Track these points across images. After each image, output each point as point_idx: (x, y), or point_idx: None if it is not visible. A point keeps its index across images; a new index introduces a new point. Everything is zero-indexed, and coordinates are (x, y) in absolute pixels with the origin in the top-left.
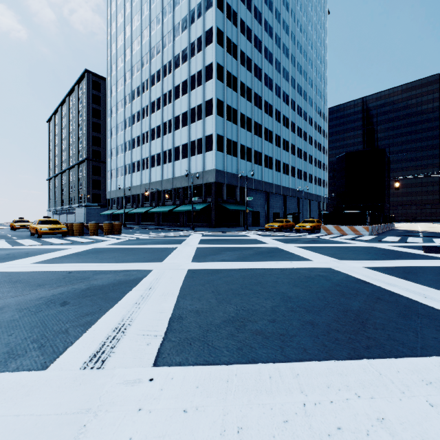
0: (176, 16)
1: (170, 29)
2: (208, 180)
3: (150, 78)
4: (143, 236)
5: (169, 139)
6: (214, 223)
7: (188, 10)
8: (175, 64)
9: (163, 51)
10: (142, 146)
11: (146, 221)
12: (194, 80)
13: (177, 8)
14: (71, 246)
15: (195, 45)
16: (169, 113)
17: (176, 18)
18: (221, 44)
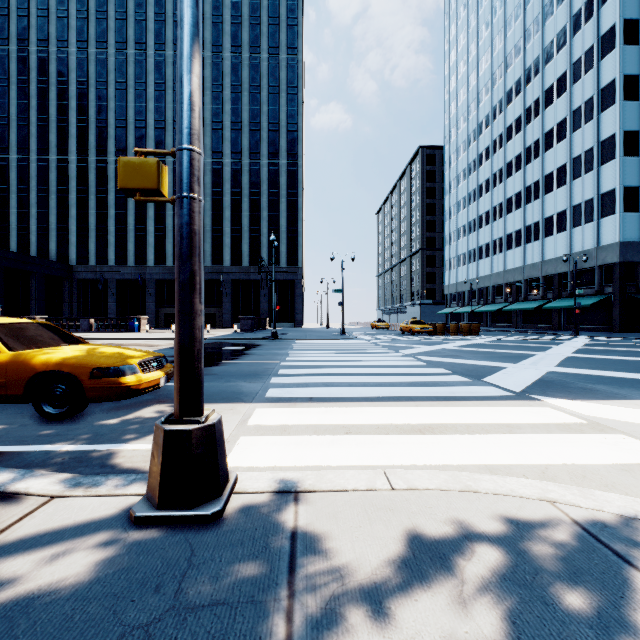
0: (546, 33)
1: (536, 56)
2: (606, 260)
3: (504, 131)
4: (508, 338)
5: (535, 209)
6: (617, 325)
7: (567, 17)
8: (545, 102)
9: (524, 90)
10: (493, 224)
11: (497, 322)
12: (579, 115)
13: (547, 22)
14: (454, 341)
15: (581, 64)
16: (535, 173)
17: (546, 37)
18: (632, 41)
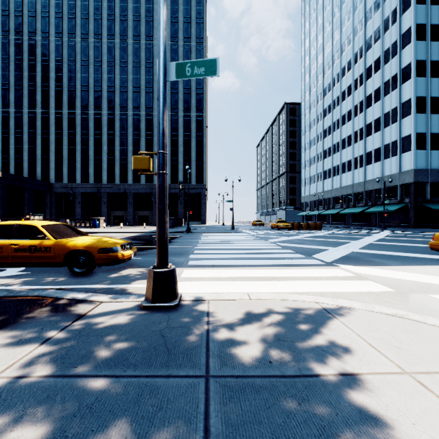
0: (367, 30)
1: (360, 45)
2: (405, 181)
3: (340, 94)
4: (339, 232)
5: (360, 146)
6: (412, 223)
7: (380, 21)
8: (366, 76)
9: (353, 67)
10: (333, 156)
11: (336, 221)
12: (388, 86)
13: (368, 23)
14: (304, 234)
15: (389, 52)
16: (360, 122)
17: (367, 33)
18: (421, 38)
